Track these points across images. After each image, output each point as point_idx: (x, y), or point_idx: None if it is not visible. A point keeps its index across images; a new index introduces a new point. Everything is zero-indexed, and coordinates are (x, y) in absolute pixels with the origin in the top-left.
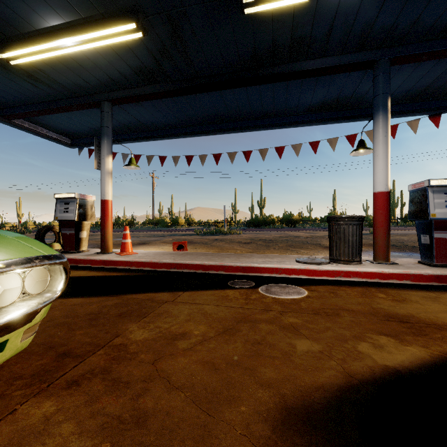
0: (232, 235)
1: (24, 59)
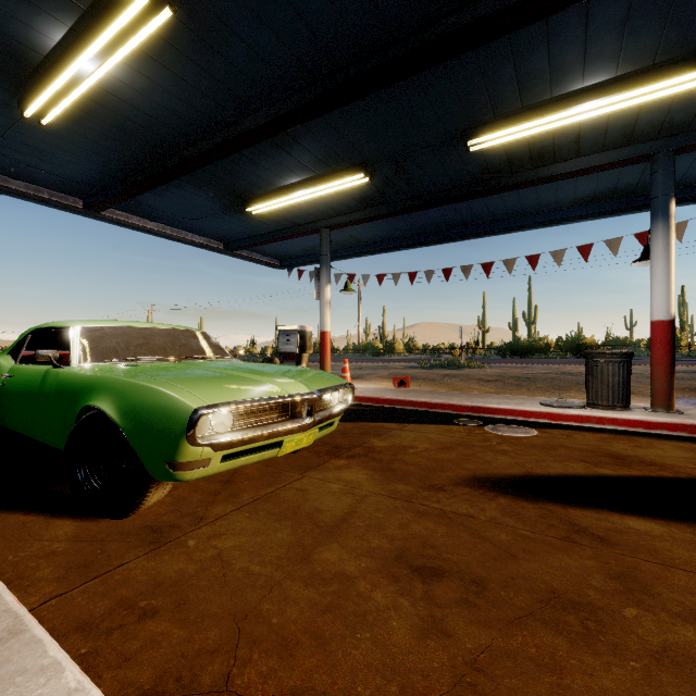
0: (471, 369)
1: (263, 209)
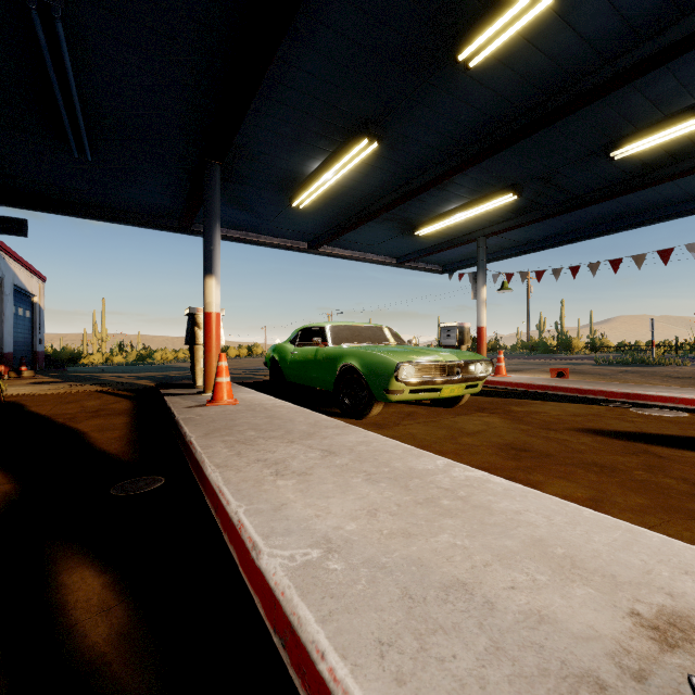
0: (664, 366)
1: (428, 231)
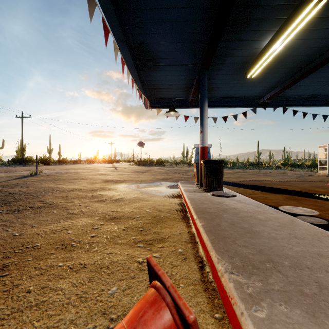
0: None
1: None
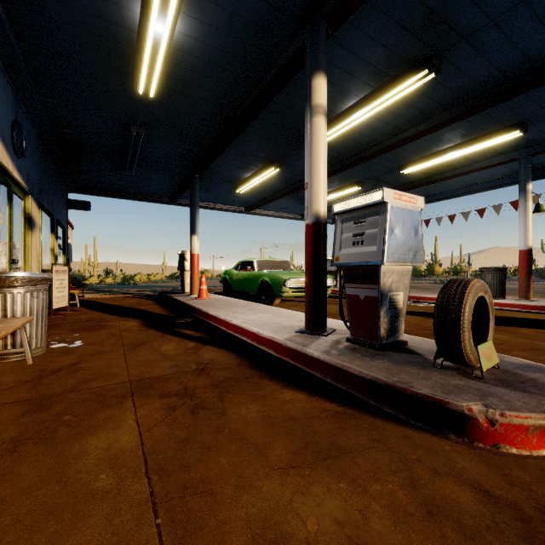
0: None
1: None
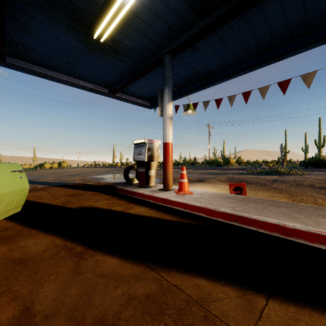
0: (293, 175)
1: (106, 33)
